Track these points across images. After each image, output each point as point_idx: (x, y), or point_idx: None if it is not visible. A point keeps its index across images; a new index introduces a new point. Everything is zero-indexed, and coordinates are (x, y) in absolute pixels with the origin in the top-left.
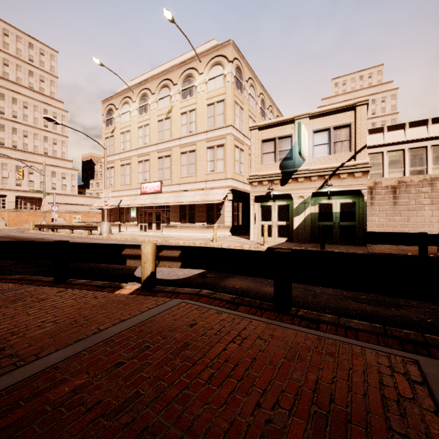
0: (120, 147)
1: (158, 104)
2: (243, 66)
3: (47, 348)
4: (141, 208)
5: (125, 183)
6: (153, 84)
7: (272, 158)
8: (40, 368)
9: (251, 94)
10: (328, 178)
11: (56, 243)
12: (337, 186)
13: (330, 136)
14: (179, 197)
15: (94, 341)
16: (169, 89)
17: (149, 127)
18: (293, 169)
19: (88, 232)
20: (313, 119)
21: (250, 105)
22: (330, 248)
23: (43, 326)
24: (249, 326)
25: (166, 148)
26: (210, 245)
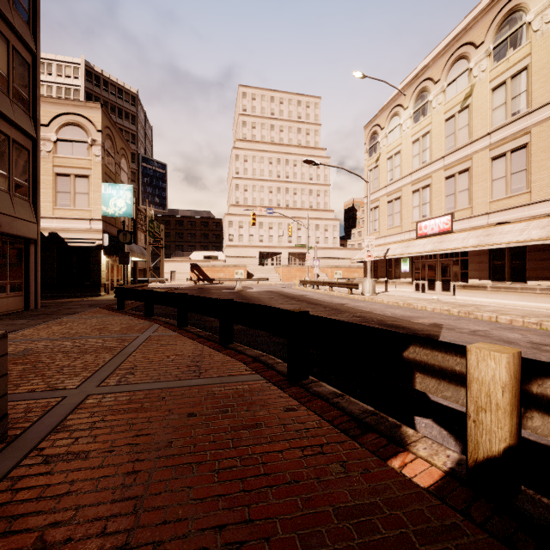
0: (386, 178)
1: (446, 94)
2: None
3: None
4: (417, 259)
5: (393, 225)
6: (436, 67)
7: None
8: None
9: None
10: None
11: (290, 314)
12: None
13: None
14: (488, 237)
15: None
16: (467, 59)
17: (430, 135)
18: None
19: (348, 291)
20: None
21: None
22: None
23: None
24: None
25: (460, 159)
26: None
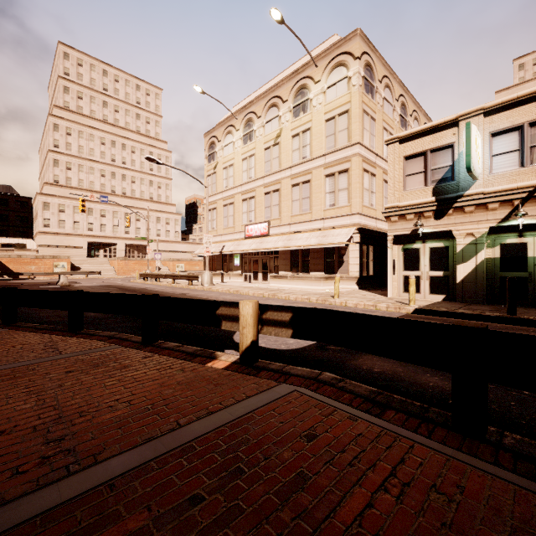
0: (222, 184)
1: (265, 129)
2: (374, 62)
3: (110, 447)
4: (245, 255)
5: (228, 226)
6: (259, 105)
7: (421, 181)
8: (93, 481)
9: (386, 98)
10: (520, 204)
11: (144, 296)
12: (535, 215)
13: (522, 138)
14: (290, 241)
15: (168, 445)
16: (278, 108)
17: (255, 157)
18: (456, 194)
19: (189, 283)
20: (491, 115)
21: (385, 113)
22: (526, 314)
23: (115, 408)
24: (409, 455)
25: (274, 181)
26: (331, 302)
